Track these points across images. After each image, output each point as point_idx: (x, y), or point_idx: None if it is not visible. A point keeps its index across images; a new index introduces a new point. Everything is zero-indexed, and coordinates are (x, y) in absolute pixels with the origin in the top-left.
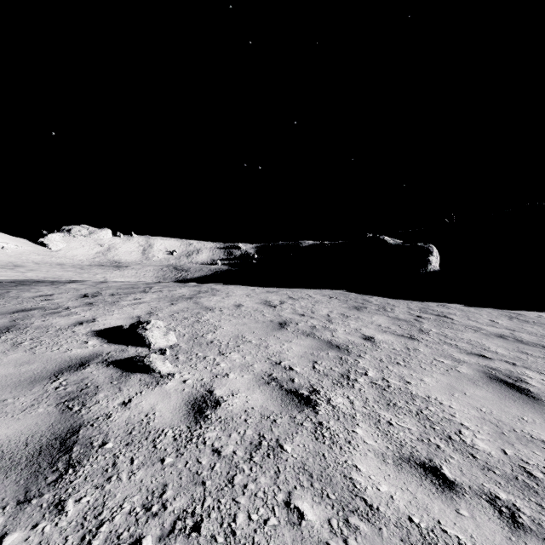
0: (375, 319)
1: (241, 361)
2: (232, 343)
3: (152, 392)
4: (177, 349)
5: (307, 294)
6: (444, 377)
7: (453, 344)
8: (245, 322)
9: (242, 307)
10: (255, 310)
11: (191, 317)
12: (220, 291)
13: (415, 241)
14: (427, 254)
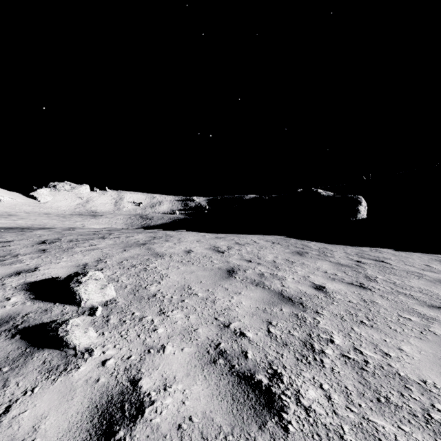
0: (320, 265)
1: (183, 323)
2: (176, 297)
3: (51, 387)
4: (112, 307)
5: (252, 239)
6: (424, 344)
7: (407, 294)
8: (193, 269)
9: (191, 253)
10: (203, 256)
11: (139, 264)
12: (173, 237)
13: (344, 193)
14: (356, 204)
